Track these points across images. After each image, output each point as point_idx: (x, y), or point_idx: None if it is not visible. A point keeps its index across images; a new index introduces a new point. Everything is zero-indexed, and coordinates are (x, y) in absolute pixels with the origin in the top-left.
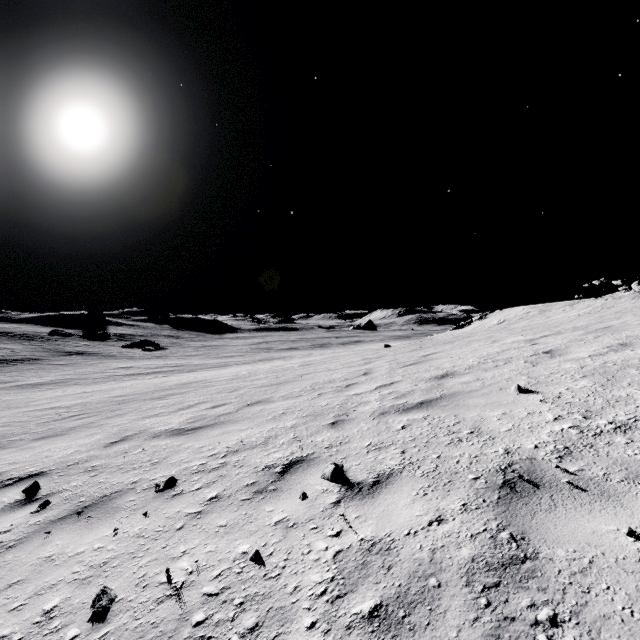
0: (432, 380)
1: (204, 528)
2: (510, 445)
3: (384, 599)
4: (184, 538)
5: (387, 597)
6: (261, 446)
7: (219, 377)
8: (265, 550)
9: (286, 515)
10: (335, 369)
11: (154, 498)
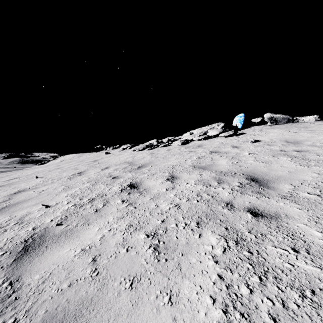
0: (6, 181)
1: None
2: (22, 188)
3: None
4: None
5: None
6: None
7: None
8: None
9: None
10: None
11: None
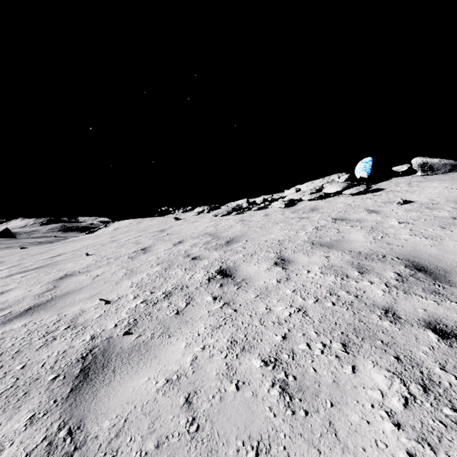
0: (48, 258)
1: None
2: (70, 270)
3: (1, 308)
4: None
5: (3, 307)
6: None
7: None
8: None
9: None
10: None
11: None
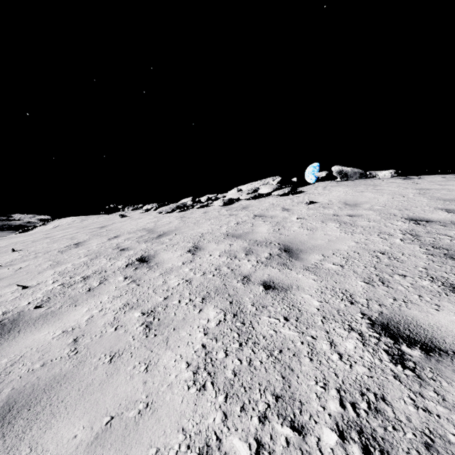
0: None
1: None
2: None
3: None
4: None
5: None
6: None
7: None
8: None
9: None
10: None
11: None
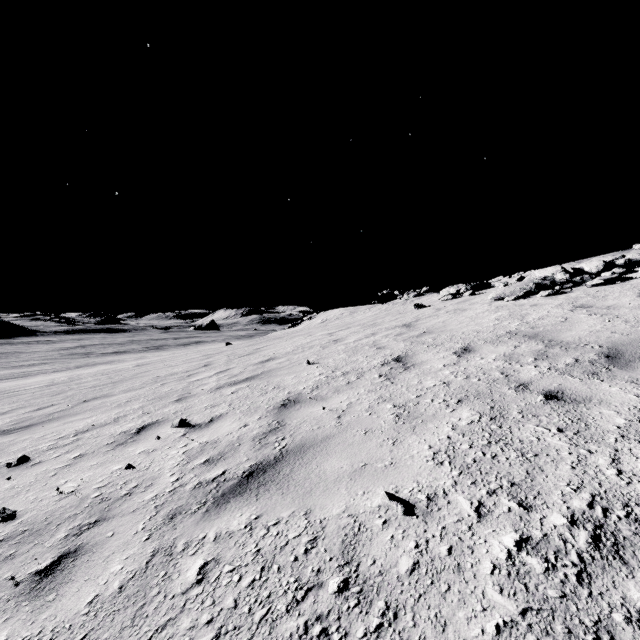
0: (258, 364)
1: (78, 469)
2: (292, 390)
3: (212, 456)
4: (61, 477)
5: (213, 455)
6: (112, 423)
7: (26, 386)
8: (135, 464)
9: (147, 448)
10: (176, 365)
11: (10, 471)
